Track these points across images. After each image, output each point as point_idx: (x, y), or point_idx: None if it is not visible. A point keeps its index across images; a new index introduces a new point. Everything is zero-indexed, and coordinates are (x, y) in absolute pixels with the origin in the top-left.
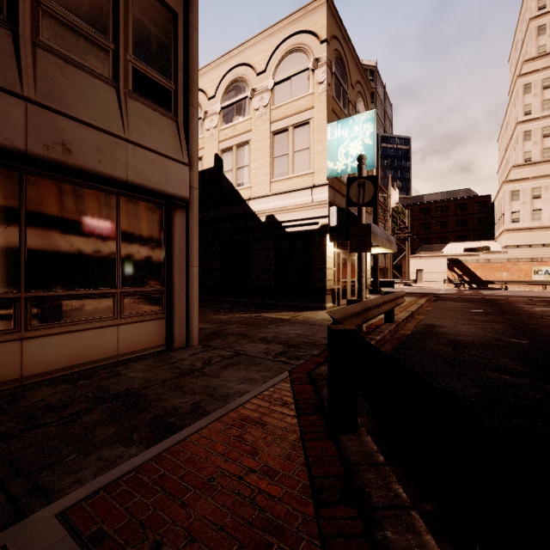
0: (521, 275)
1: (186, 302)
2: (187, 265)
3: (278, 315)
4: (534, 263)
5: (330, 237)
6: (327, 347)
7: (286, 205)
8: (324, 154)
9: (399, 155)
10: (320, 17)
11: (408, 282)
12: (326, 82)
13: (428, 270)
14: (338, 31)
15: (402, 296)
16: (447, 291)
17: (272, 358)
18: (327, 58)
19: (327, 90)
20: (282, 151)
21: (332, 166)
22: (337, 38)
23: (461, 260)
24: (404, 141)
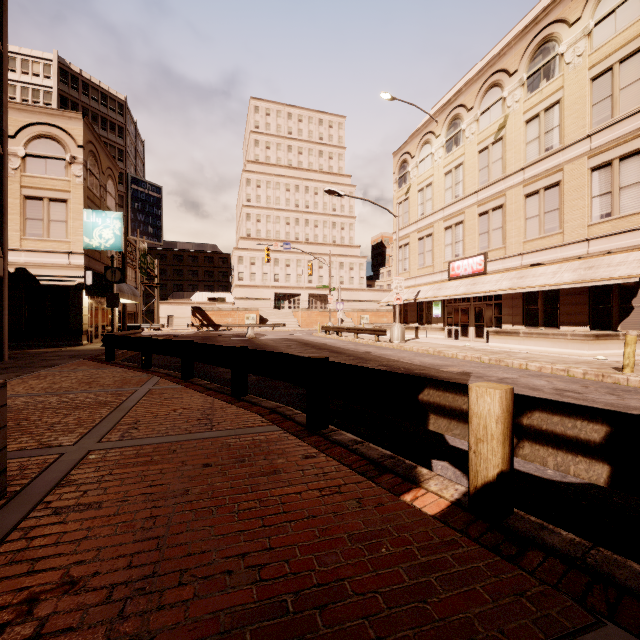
0: (240, 320)
1: (1, 336)
2: (2, 315)
3: (43, 350)
4: (247, 312)
5: (86, 293)
6: (106, 340)
7: (41, 262)
8: (81, 230)
9: (151, 202)
10: (77, 127)
11: (158, 326)
12: (83, 178)
13: (178, 315)
14: (92, 136)
15: (140, 332)
16: (187, 333)
17: (69, 358)
18: (84, 160)
19: (84, 184)
20: (36, 216)
21: (88, 241)
22: (91, 141)
23: (202, 308)
24: (156, 189)
